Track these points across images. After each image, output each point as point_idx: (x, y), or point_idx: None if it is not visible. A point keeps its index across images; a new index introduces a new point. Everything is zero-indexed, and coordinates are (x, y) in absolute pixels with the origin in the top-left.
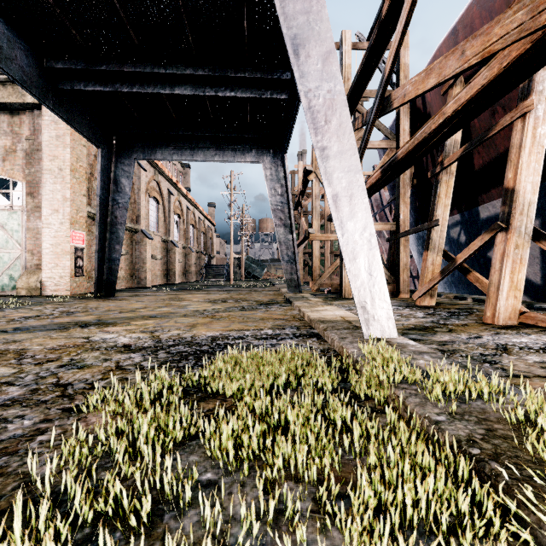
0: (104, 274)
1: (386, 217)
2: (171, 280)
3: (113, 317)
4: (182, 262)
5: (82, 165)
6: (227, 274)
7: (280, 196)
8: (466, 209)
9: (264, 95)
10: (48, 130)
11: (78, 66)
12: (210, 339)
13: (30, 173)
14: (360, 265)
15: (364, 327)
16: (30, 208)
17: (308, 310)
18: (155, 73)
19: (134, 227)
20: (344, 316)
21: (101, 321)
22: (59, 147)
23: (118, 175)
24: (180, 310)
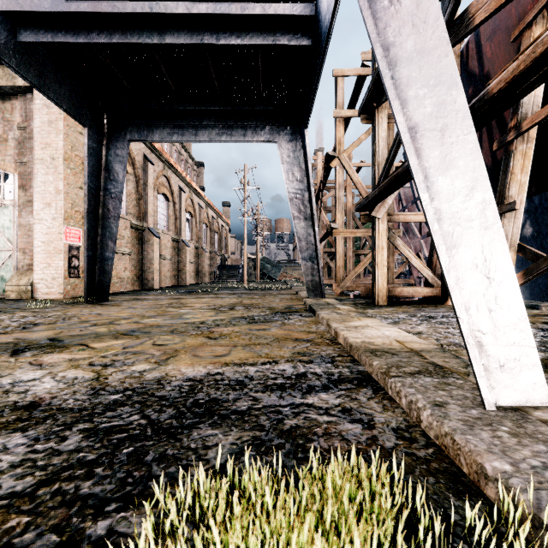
0: (96, 275)
1: (419, 210)
2: (181, 281)
3: (76, 334)
4: (194, 262)
5: (78, 154)
6: (241, 275)
7: (299, 182)
8: (536, 193)
9: (279, 41)
10: (39, 115)
11: (41, 9)
12: (187, 386)
13: (22, 164)
14: (466, 259)
15: (484, 384)
16: (22, 202)
17: (341, 325)
18: (138, 15)
19: (140, 224)
20: (401, 340)
21: (54, 340)
22: (51, 133)
23: (110, 160)
24: (171, 323)
